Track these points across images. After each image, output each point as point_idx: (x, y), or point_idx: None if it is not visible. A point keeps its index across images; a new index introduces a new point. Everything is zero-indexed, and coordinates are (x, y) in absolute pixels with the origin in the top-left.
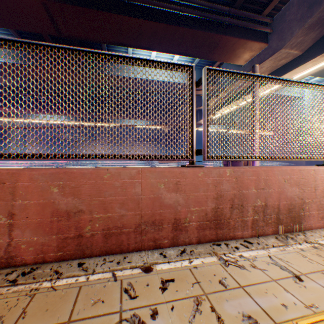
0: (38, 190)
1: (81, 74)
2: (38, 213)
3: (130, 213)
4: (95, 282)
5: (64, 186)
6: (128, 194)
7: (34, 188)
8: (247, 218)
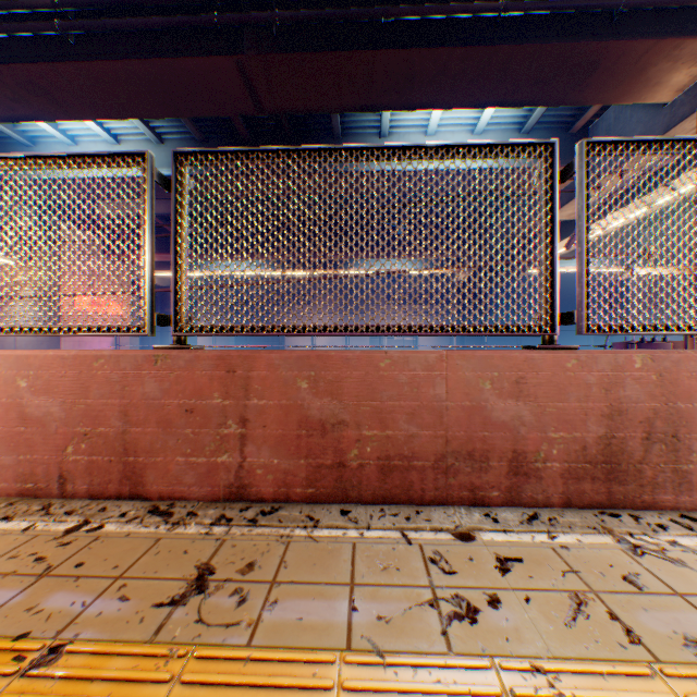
0: (279, 384)
1: (344, 188)
2: (279, 421)
3: (425, 434)
4: (376, 540)
5: (316, 379)
6: (422, 397)
7: (274, 380)
8: (689, 467)
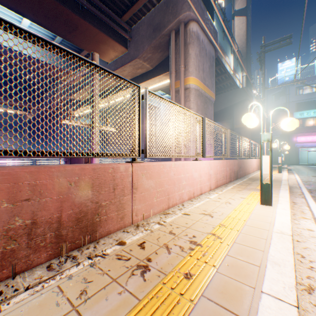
0: None
1: None
2: None
3: None
4: None
5: None
6: None
7: None
8: None
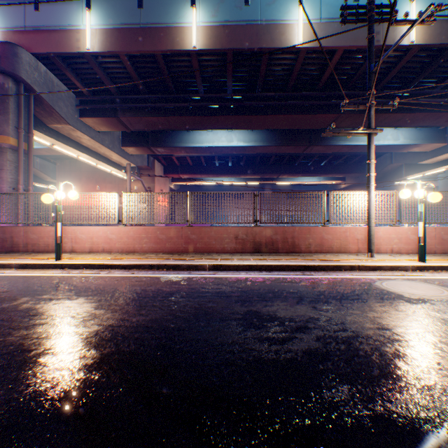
0: None
1: None
2: None
3: None
4: None
5: None
6: None
7: None
8: None
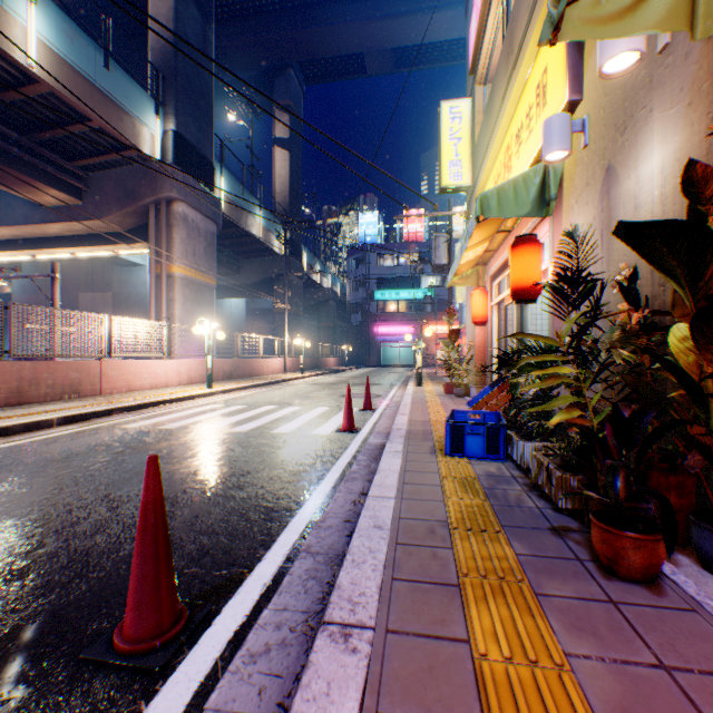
0: None
1: None
2: None
3: None
4: None
5: None
6: None
7: None
8: (44, 392)
